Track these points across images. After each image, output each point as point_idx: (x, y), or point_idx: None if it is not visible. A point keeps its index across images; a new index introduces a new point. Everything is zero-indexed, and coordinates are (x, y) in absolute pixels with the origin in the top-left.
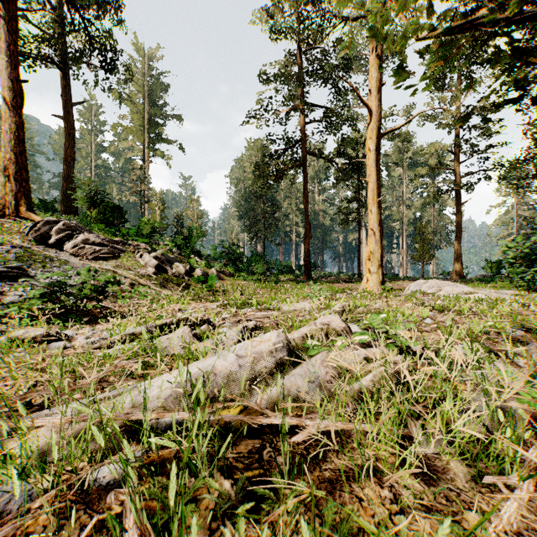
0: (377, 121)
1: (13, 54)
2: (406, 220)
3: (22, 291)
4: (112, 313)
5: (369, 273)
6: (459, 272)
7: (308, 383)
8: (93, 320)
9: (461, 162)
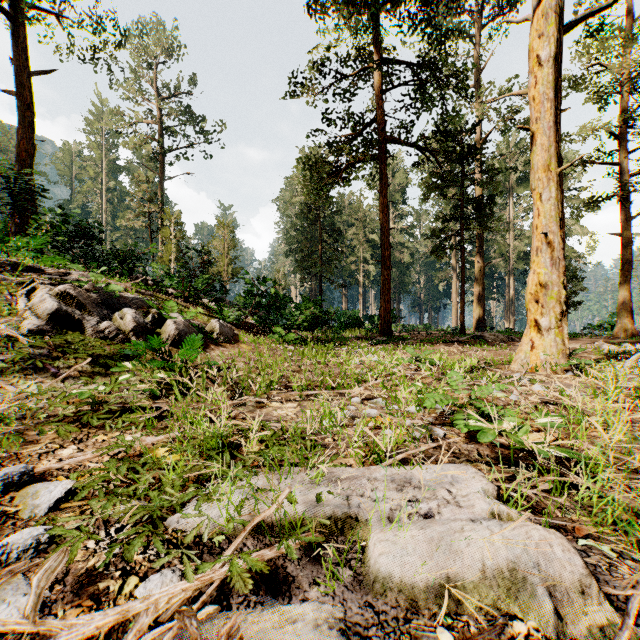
0: None
1: None
2: (514, 254)
3: None
4: None
5: (537, 331)
6: (627, 325)
7: None
8: None
9: (631, 151)
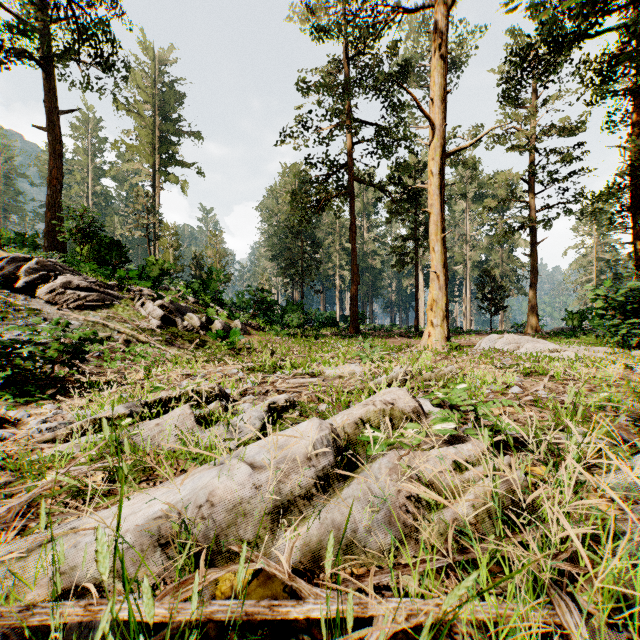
0: (442, 138)
1: None
2: (470, 262)
3: None
4: (85, 384)
5: (432, 327)
6: (534, 324)
7: (370, 514)
8: (63, 393)
9: (537, 193)
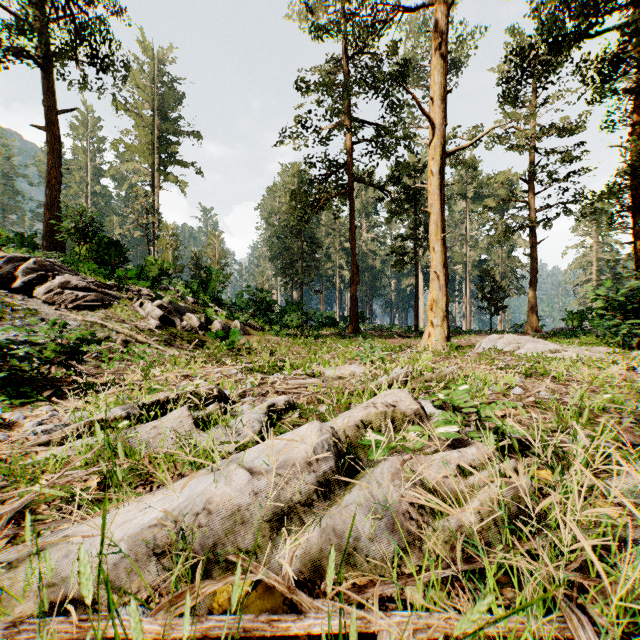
0: (442, 137)
1: None
2: (470, 263)
3: None
4: (82, 385)
5: (432, 327)
6: (534, 324)
7: (372, 522)
8: (60, 394)
9: (537, 193)
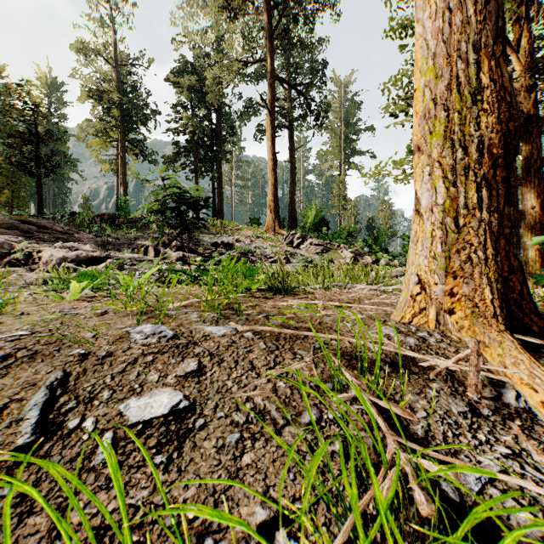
0: None
1: (272, 140)
2: None
3: (290, 268)
4: None
5: None
6: None
7: None
8: None
9: None
